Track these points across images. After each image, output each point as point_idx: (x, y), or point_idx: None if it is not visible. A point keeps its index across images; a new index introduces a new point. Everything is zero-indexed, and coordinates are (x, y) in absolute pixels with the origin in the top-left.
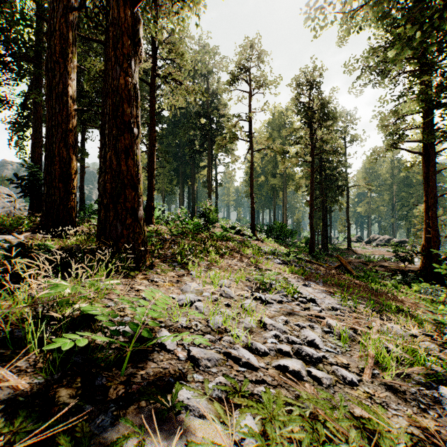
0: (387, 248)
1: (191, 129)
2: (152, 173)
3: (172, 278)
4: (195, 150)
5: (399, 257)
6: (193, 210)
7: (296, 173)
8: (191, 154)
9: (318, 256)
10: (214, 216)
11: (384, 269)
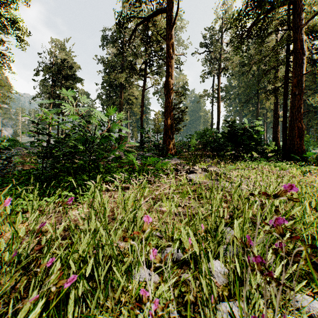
0: None
1: None
2: None
3: None
4: None
5: None
6: None
7: None
8: None
9: None
10: None
11: None
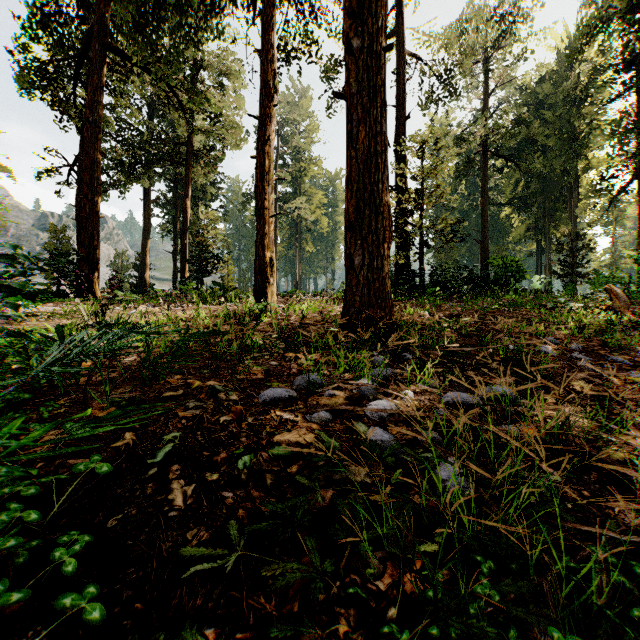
0: None
1: None
2: None
3: None
4: None
5: None
6: None
7: None
8: None
9: None
10: None
11: None
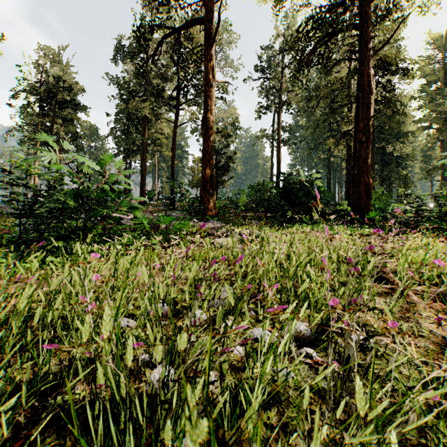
0: None
1: None
2: None
3: None
4: None
5: None
6: None
7: None
8: None
9: None
10: None
11: None
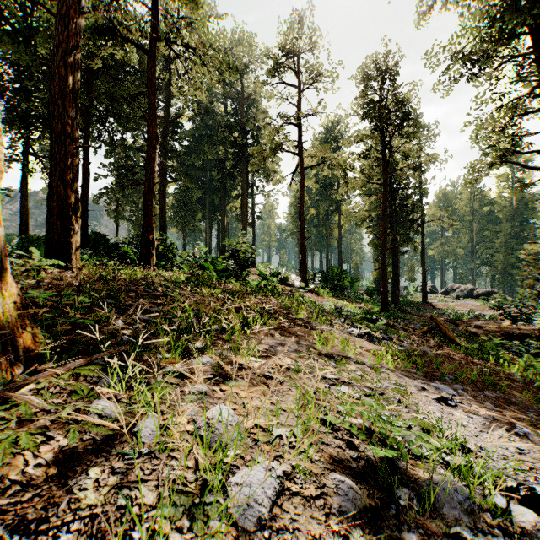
0: (472, 300)
1: (220, 144)
2: (151, 189)
3: (1, 504)
4: (225, 173)
5: (509, 316)
6: (223, 252)
7: (356, 205)
8: (220, 178)
9: (398, 315)
10: (249, 257)
11: (483, 332)
